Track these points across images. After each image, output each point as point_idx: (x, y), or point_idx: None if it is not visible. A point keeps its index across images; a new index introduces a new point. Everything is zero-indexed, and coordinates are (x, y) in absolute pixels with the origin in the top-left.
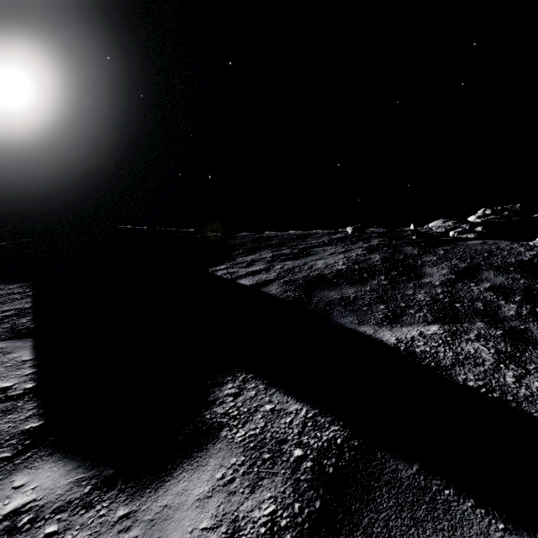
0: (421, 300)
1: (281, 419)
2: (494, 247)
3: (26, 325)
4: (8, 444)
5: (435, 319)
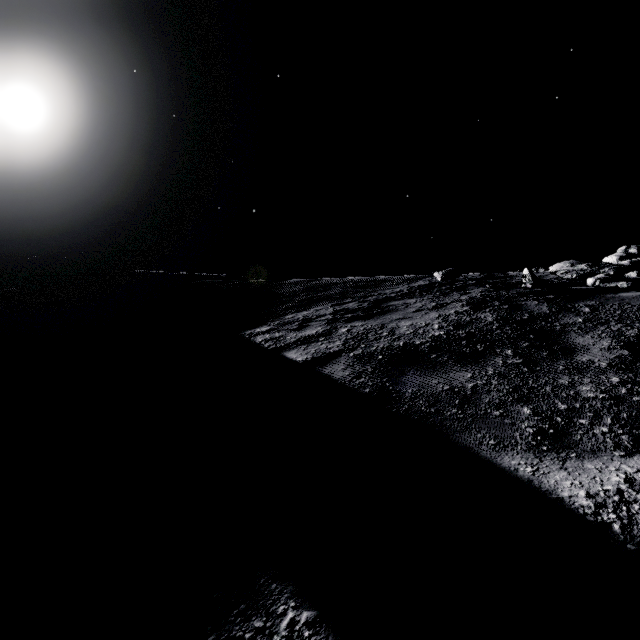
0: (591, 398)
1: None
2: None
3: None
4: None
5: (635, 442)
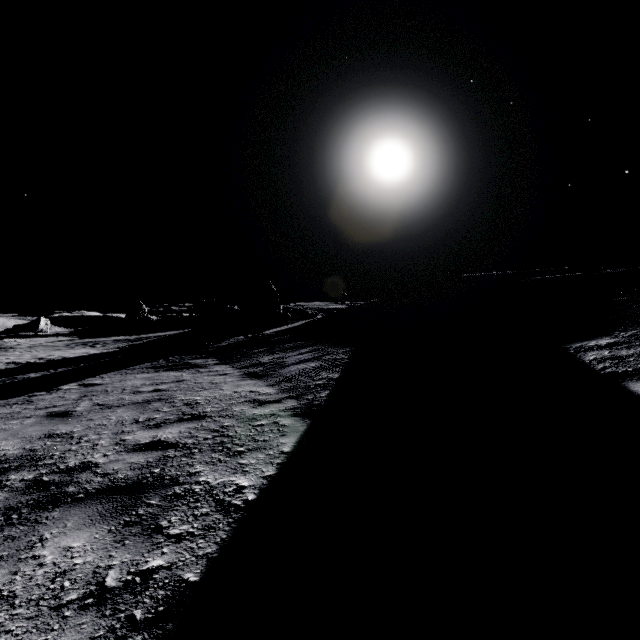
0: None
1: None
2: None
3: (320, 401)
4: (157, 594)
5: None
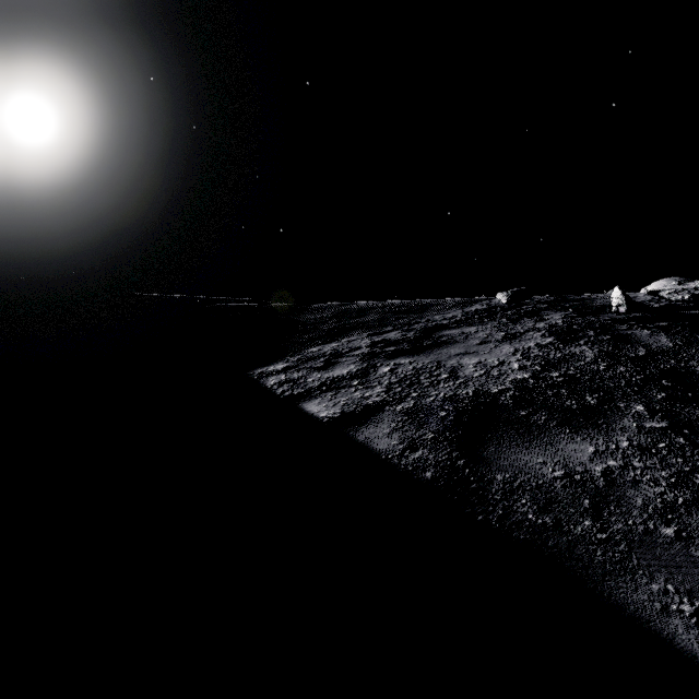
0: None
1: None
2: None
3: None
4: None
5: None
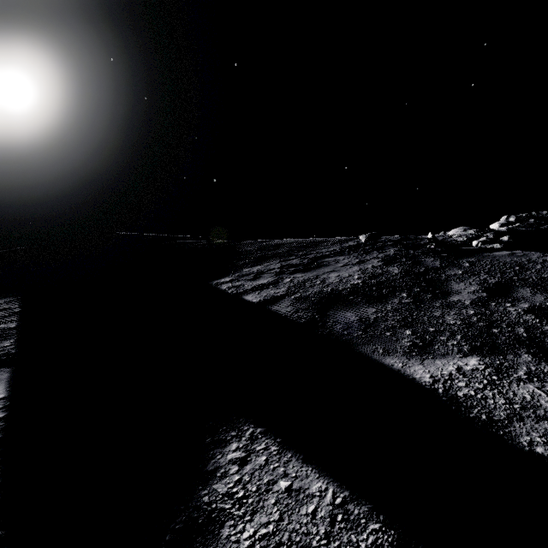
0: (452, 324)
1: (301, 508)
2: (525, 259)
3: (7, 350)
4: None
5: (471, 349)
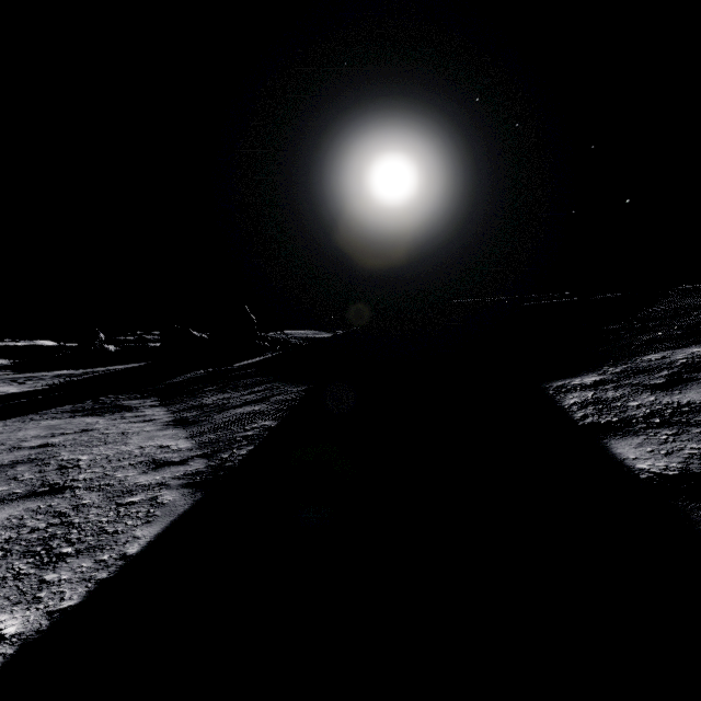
0: None
1: None
2: None
3: (234, 461)
4: None
5: None
